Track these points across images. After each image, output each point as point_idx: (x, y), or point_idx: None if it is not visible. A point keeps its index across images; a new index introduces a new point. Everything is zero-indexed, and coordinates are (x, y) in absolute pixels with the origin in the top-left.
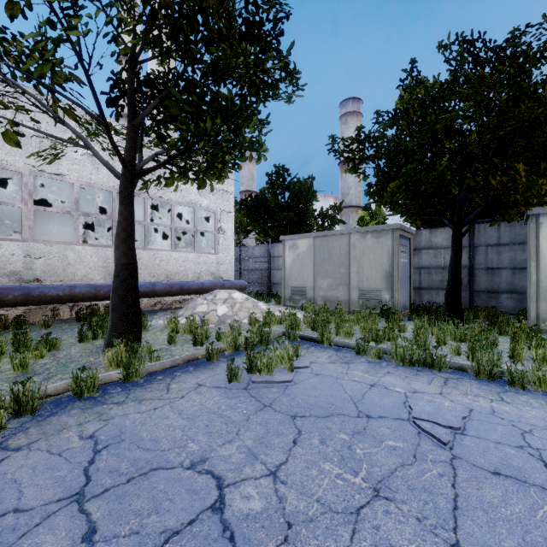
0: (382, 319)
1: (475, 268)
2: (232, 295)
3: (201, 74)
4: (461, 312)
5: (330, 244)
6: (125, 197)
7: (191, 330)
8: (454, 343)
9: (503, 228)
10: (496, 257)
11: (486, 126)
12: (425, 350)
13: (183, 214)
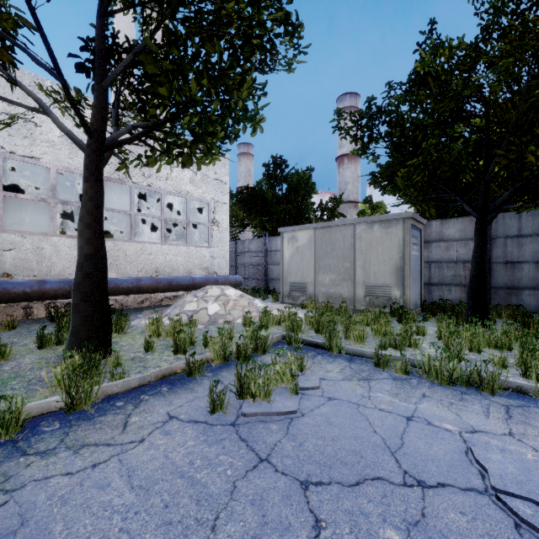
0: (392, 318)
1: (492, 262)
2: (225, 291)
3: (182, 20)
4: (487, 311)
5: (333, 235)
6: (90, 173)
7: (174, 333)
8: (488, 350)
9: (525, 218)
10: (516, 250)
11: (524, 92)
12: (459, 361)
13: (176, 207)
